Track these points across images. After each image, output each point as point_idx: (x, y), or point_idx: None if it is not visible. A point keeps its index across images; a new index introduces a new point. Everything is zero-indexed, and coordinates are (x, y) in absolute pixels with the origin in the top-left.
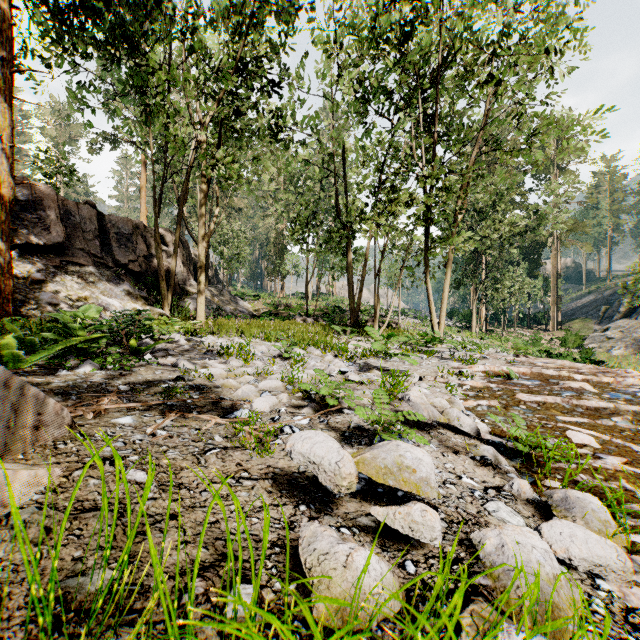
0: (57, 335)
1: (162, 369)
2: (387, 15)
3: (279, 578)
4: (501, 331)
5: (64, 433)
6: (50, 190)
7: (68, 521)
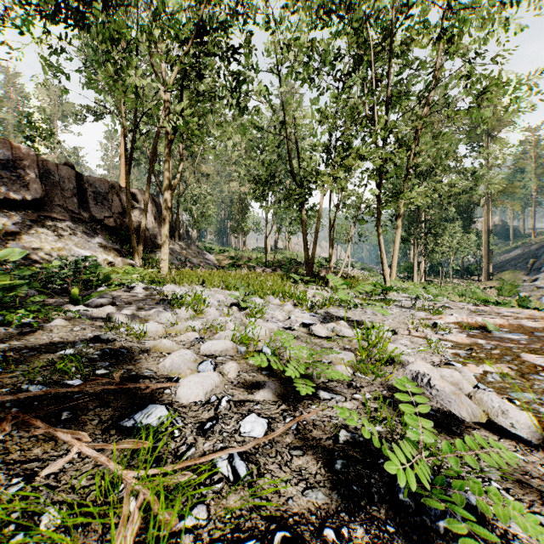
0: None
1: (89, 323)
2: None
3: None
4: (438, 281)
5: None
6: (30, 151)
7: None
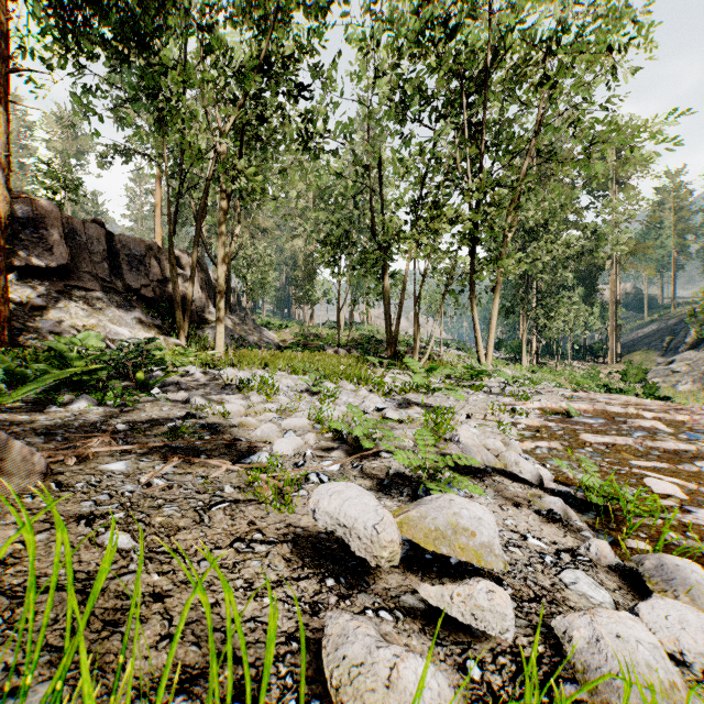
0: (51, 366)
1: (171, 405)
2: (428, 8)
3: (295, 692)
4: (554, 364)
5: (36, 483)
6: (53, 206)
7: (10, 608)
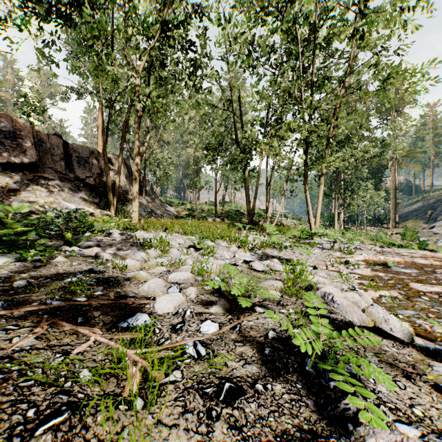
0: None
1: (82, 260)
2: None
3: None
4: (354, 228)
5: None
6: (27, 124)
7: None
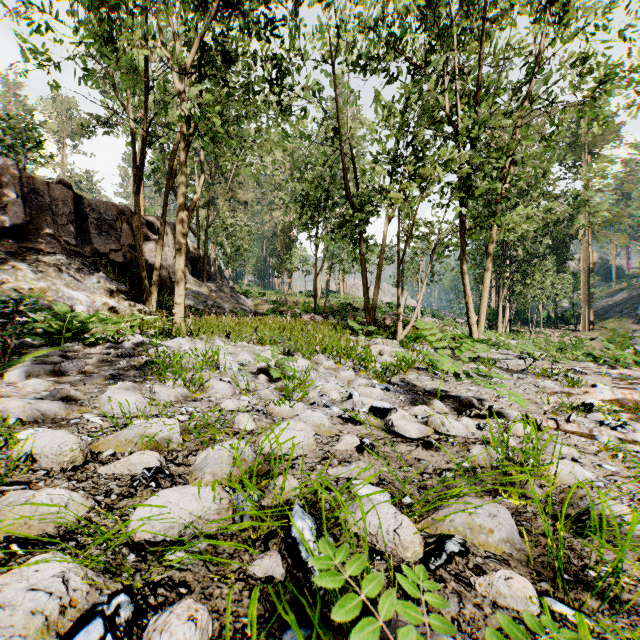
0: None
1: None
2: None
3: None
4: (526, 331)
5: None
6: (11, 164)
7: None
